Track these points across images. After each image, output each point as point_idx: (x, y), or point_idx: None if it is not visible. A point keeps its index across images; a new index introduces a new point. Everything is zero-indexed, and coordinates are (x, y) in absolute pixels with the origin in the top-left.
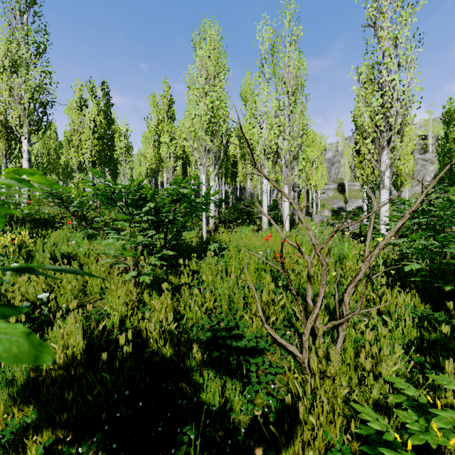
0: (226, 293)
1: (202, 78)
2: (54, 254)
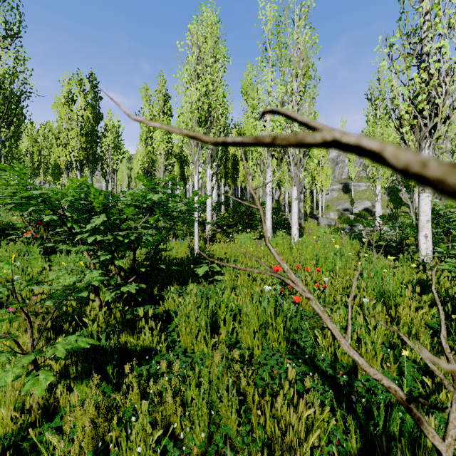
0: (204, 404)
1: (193, 56)
2: None
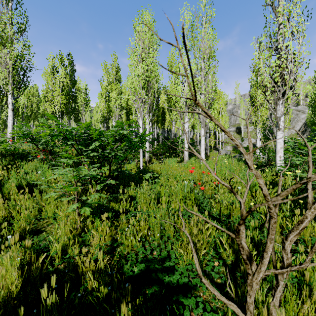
0: (158, 222)
1: (140, 47)
2: (21, 182)
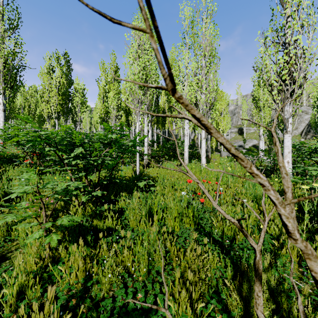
0: (145, 253)
1: (136, 43)
2: None
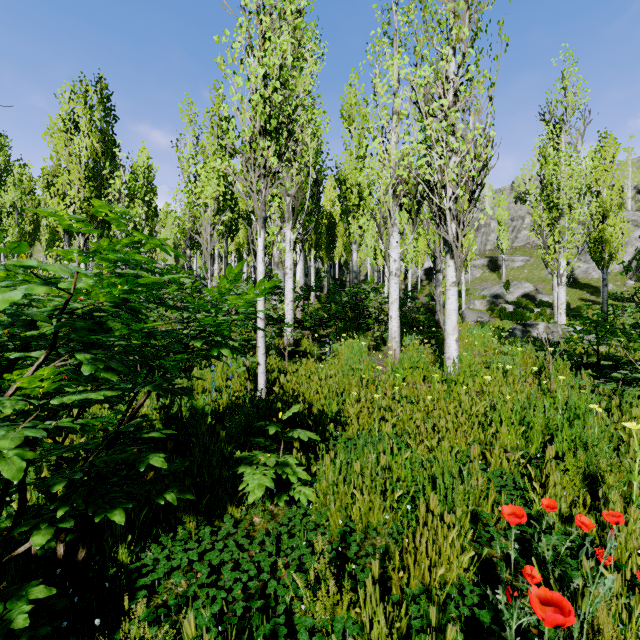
0: None
1: None
2: None
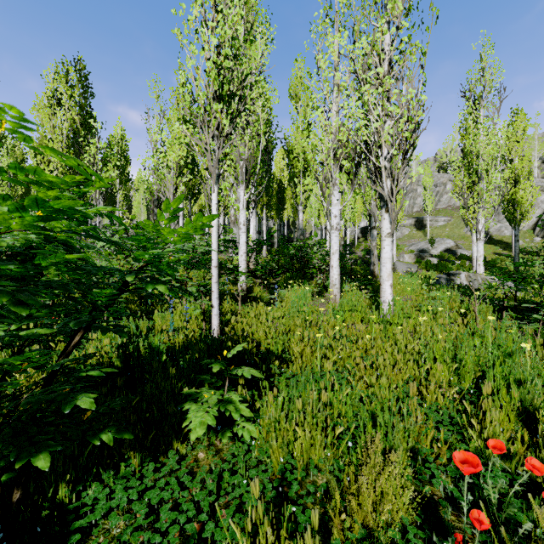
0: None
1: None
2: None
